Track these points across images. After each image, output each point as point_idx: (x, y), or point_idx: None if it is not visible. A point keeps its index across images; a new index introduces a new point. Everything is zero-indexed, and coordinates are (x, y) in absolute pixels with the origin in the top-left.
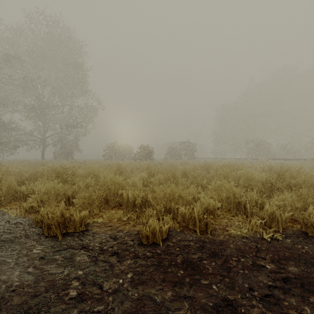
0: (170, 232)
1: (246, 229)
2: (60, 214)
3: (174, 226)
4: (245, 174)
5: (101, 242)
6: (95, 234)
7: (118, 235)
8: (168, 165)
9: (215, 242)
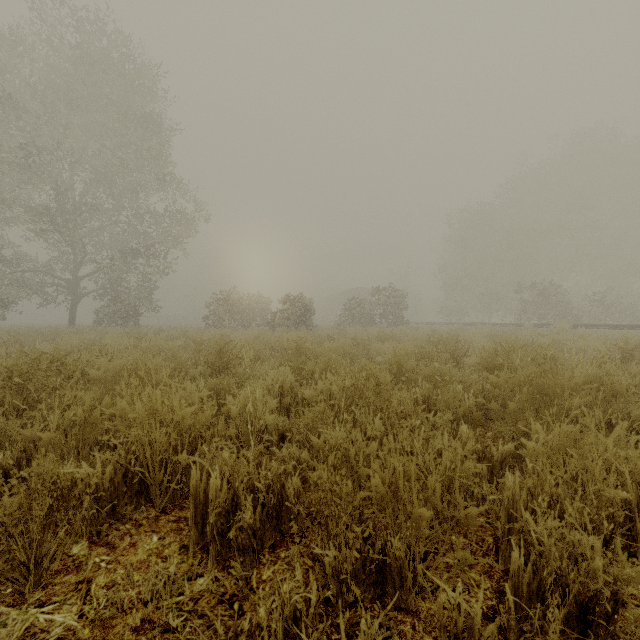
0: None
1: None
2: None
3: None
4: (605, 380)
5: None
6: None
7: None
8: (348, 341)
9: None
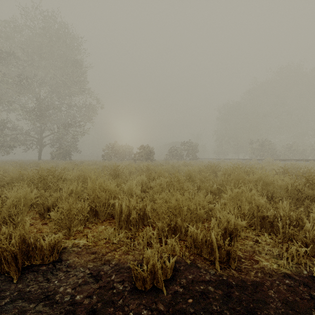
0: (177, 264)
1: (285, 262)
2: (18, 240)
3: (182, 253)
4: (263, 178)
5: (76, 284)
6: (70, 269)
7: (102, 271)
8: (169, 166)
9: (245, 286)
